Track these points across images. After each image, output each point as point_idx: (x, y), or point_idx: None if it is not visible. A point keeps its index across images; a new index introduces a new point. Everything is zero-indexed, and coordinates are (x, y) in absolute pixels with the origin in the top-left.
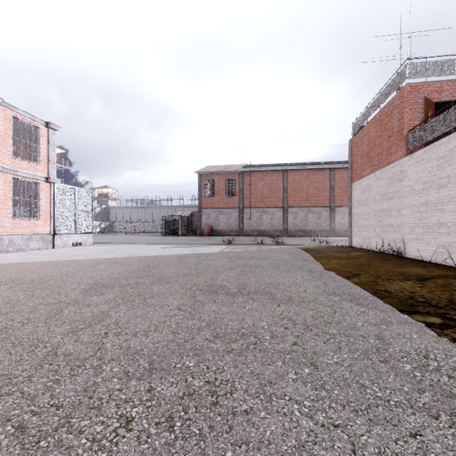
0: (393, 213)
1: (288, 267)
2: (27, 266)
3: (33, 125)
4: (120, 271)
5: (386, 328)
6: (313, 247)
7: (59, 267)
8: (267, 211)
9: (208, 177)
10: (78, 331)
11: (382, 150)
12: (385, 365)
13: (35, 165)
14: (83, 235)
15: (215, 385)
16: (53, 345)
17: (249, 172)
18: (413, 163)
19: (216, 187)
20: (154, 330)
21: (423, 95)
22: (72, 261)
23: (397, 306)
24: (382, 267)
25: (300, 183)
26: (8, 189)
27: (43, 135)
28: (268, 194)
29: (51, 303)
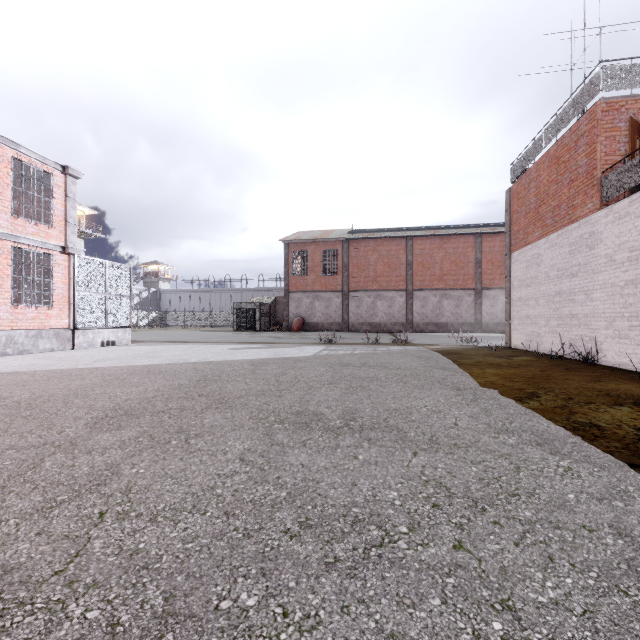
0: (578, 297)
1: (420, 381)
2: (23, 377)
3: (43, 170)
4: (160, 386)
5: (625, 507)
6: (454, 348)
7: (69, 379)
8: (383, 295)
9: (298, 247)
10: (53, 509)
11: (560, 202)
12: None
13: (46, 229)
14: (118, 330)
15: None
16: None
17: (357, 239)
18: (612, 220)
19: (310, 262)
20: (192, 508)
21: (627, 115)
22: (92, 370)
23: (625, 457)
24: (569, 381)
25: (431, 255)
26: (5, 264)
27: (58, 184)
28: (384, 271)
29: (30, 445)
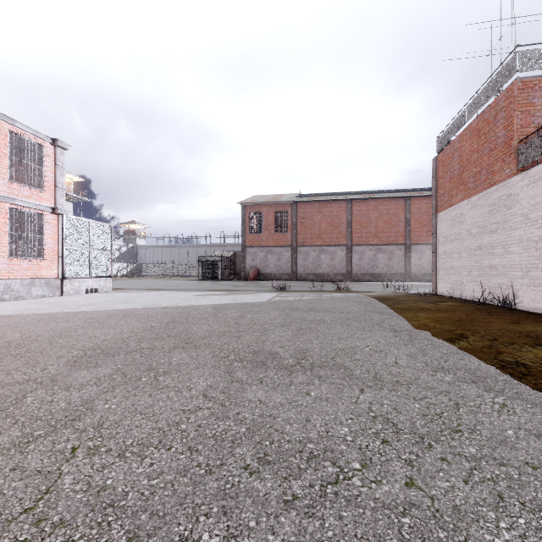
0: (497, 251)
1: (361, 323)
2: (16, 320)
3: (35, 142)
4: (134, 328)
5: None
6: (388, 295)
7: (56, 322)
8: (326, 250)
9: (254, 208)
10: (29, 443)
11: (481, 169)
12: None
13: (38, 192)
14: (100, 279)
15: None
16: None
17: (304, 202)
18: (527, 183)
19: (264, 221)
20: (158, 444)
21: (540, 92)
22: (76, 314)
23: None
24: (492, 324)
25: (367, 215)
26: (3, 222)
27: (48, 154)
28: (327, 229)
29: (15, 382)
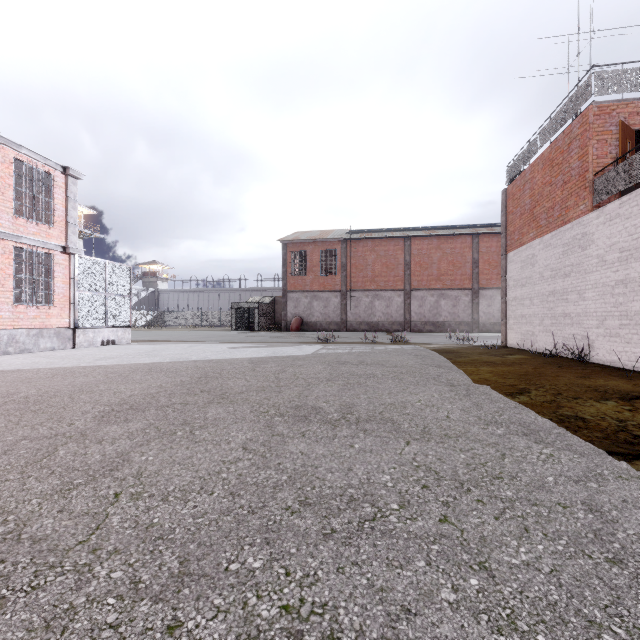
0: (571, 297)
1: (416, 378)
2: (27, 374)
3: (44, 170)
4: (163, 383)
5: (598, 487)
6: (450, 347)
7: (73, 377)
8: (381, 295)
9: (297, 247)
10: (71, 490)
11: (554, 204)
12: (620, 570)
13: (47, 229)
14: (118, 329)
15: (300, 617)
16: (19, 518)
17: (355, 239)
18: (603, 221)
19: (309, 262)
20: (200, 490)
21: (618, 119)
22: (95, 368)
23: (604, 445)
24: (560, 378)
25: (428, 255)
26: (7, 263)
27: (58, 185)
28: (382, 271)
29: (43, 436)
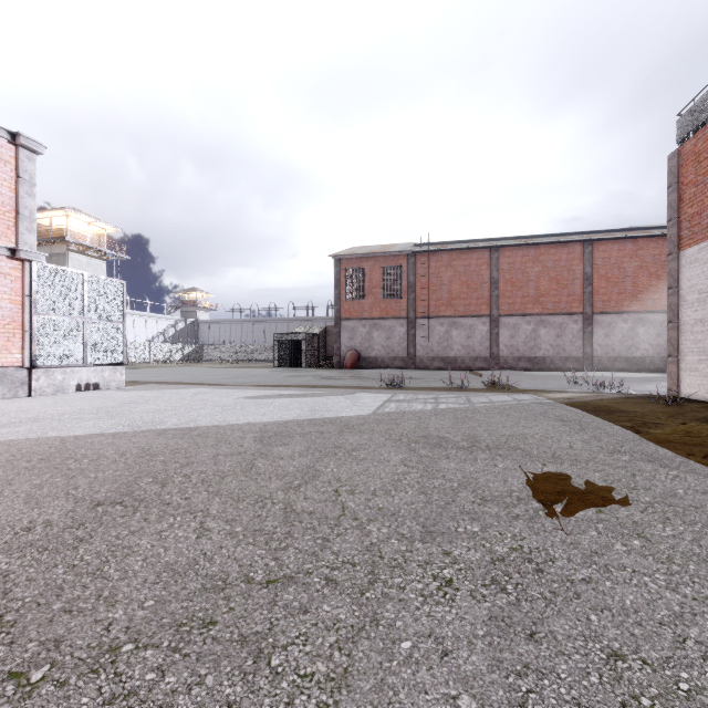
0: None
1: (675, 524)
2: None
3: None
4: None
5: None
6: (592, 399)
7: None
8: (460, 323)
9: (352, 263)
10: None
11: None
12: None
13: None
14: (103, 369)
15: None
16: None
17: (427, 252)
18: None
19: (367, 282)
20: None
21: None
22: None
23: None
24: None
25: (523, 271)
26: None
27: (3, 159)
28: (461, 292)
29: None
